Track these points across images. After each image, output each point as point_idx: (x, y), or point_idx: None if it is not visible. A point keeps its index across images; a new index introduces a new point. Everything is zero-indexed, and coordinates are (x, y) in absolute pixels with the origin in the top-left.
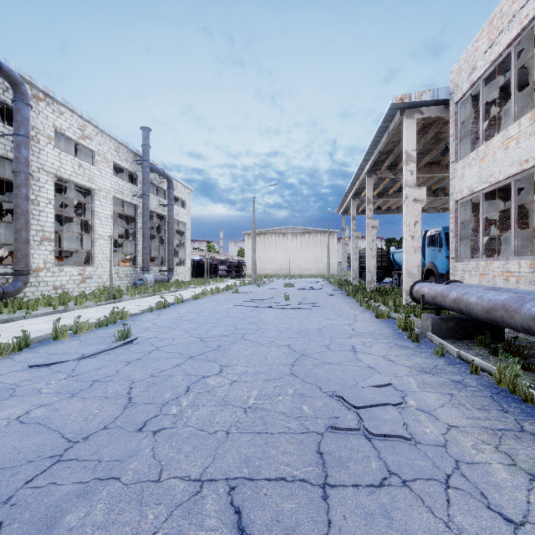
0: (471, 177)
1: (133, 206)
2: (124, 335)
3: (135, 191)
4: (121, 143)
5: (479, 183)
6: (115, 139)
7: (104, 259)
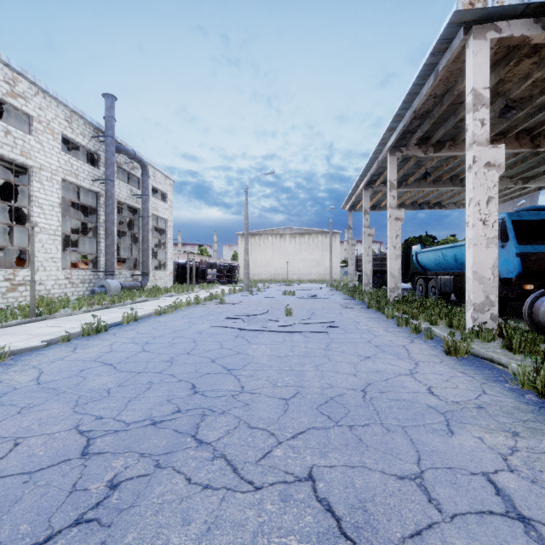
0: None
1: (95, 194)
2: None
3: (95, 176)
4: (74, 111)
5: None
6: (65, 104)
7: (47, 260)
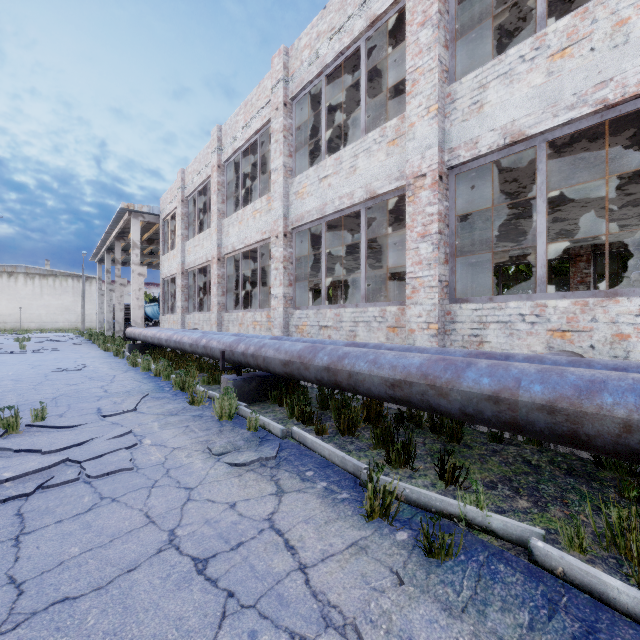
0: (166, 268)
1: None
2: None
3: None
4: None
5: (168, 272)
6: None
7: None
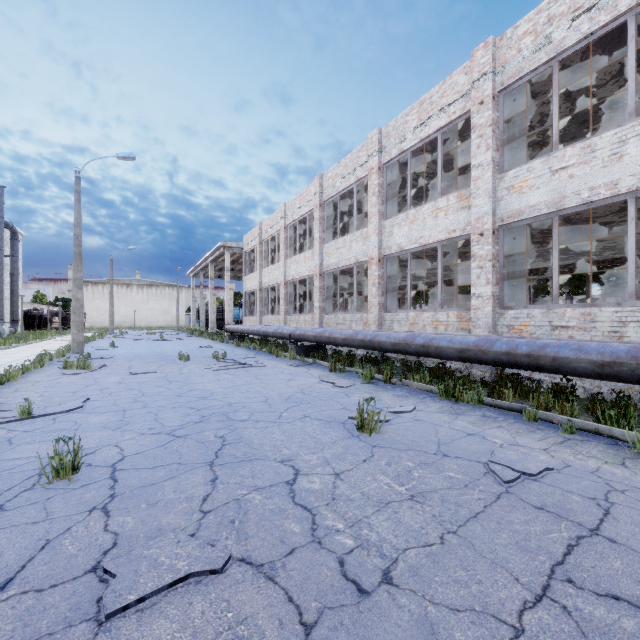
0: (248, 285)
1: None
2: (113, 345)
3: None
4: None
5: (249, 288)
6: None
7: None
